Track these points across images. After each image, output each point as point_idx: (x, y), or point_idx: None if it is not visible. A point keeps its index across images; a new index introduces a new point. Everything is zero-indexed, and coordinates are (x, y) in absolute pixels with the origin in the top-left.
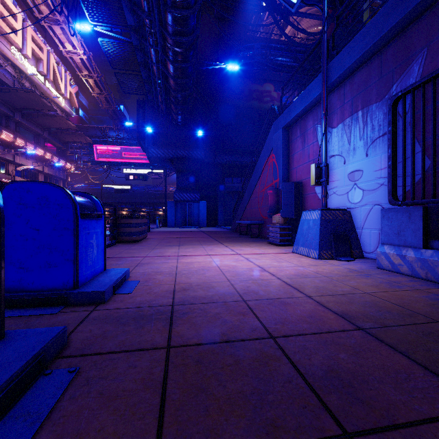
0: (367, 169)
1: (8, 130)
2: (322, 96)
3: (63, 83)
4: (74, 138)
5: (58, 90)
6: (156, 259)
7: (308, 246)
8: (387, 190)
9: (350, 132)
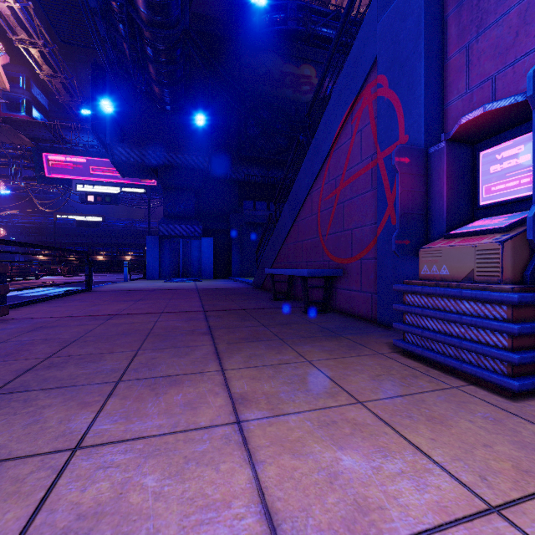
0: None
1: None
2: None
3: None
4: None
5: None
6: None
7: None
8: None
9: None
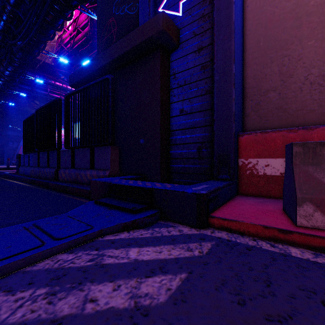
0: None
1: None
2: None
3: None
4: None
5: None
6: None
7: None
8: None
9: None
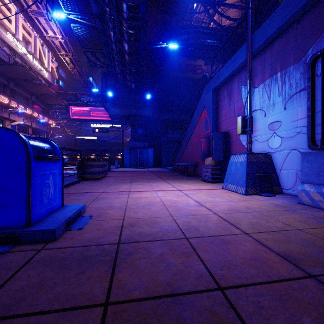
0: (285, 120)
1: (5, 95)
2: (247, 61)
3: (46, 60)
4: (54, 101)
5: (43, 65)
6: (110, 194)
7: (236, 184)
8: (303, 137)
9: (270, 90)
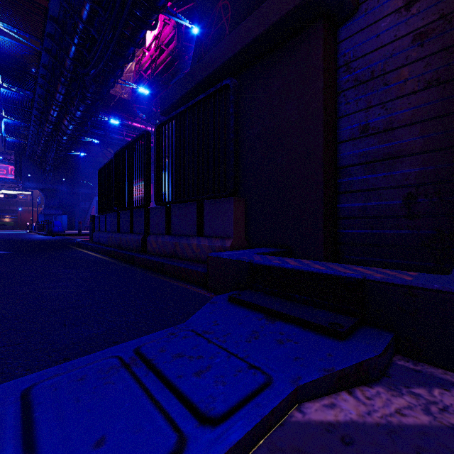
0: None
1: None
2: None
3: None
4: None
5: None
6: None
7: None
8: None
9: None
